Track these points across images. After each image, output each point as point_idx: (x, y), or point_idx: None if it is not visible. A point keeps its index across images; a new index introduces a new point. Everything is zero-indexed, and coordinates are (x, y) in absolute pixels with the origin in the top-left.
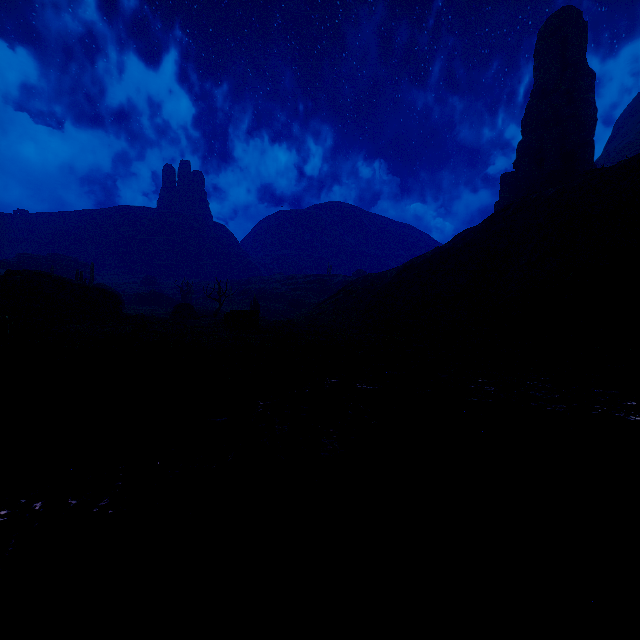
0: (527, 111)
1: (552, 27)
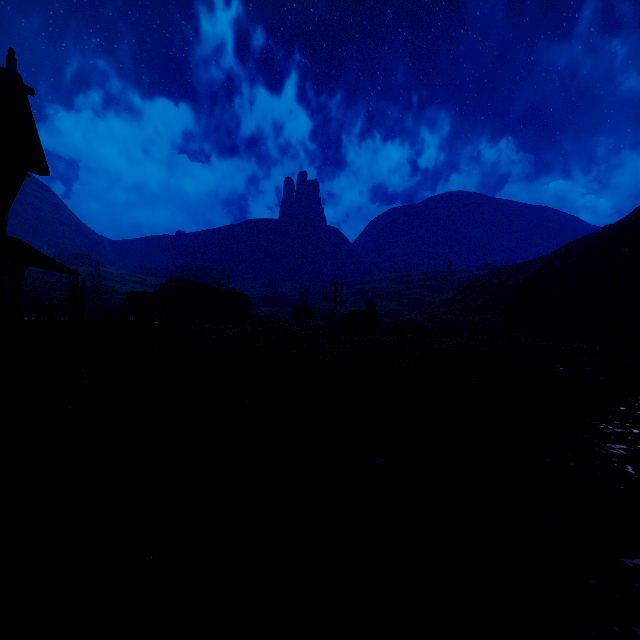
0: None
1: None
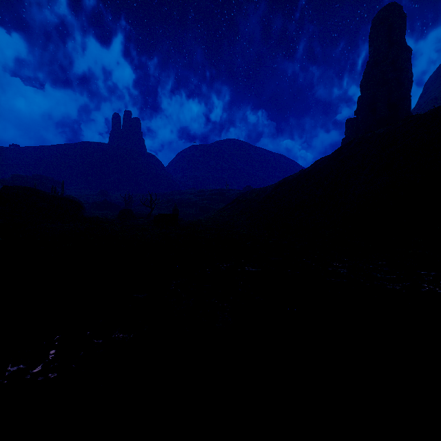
0: (364, 75)
1: (381, 17)
